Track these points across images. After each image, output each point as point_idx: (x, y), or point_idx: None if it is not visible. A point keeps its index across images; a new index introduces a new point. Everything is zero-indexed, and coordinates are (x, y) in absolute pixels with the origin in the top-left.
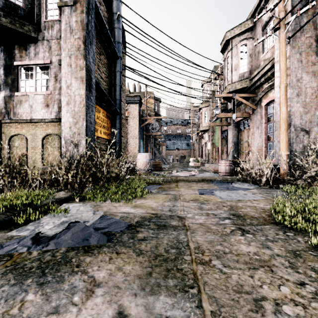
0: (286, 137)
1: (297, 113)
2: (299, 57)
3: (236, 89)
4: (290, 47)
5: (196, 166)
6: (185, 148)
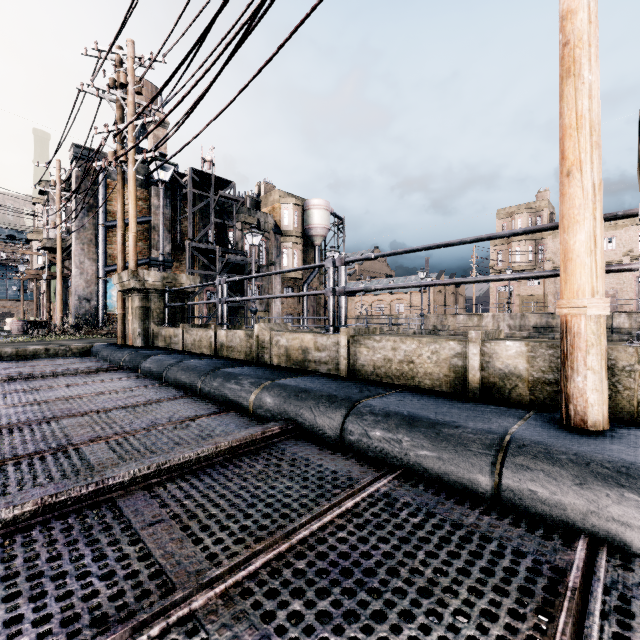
0: (61, 304)
1: (81, 287)
2: (83, 247)
3: (53, 246)
4: (76, 238)
5: (10, 330)
6: (15, 298)
